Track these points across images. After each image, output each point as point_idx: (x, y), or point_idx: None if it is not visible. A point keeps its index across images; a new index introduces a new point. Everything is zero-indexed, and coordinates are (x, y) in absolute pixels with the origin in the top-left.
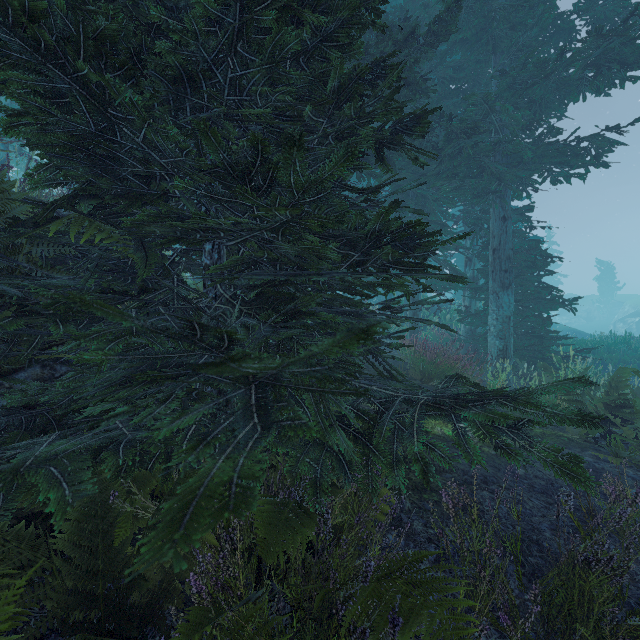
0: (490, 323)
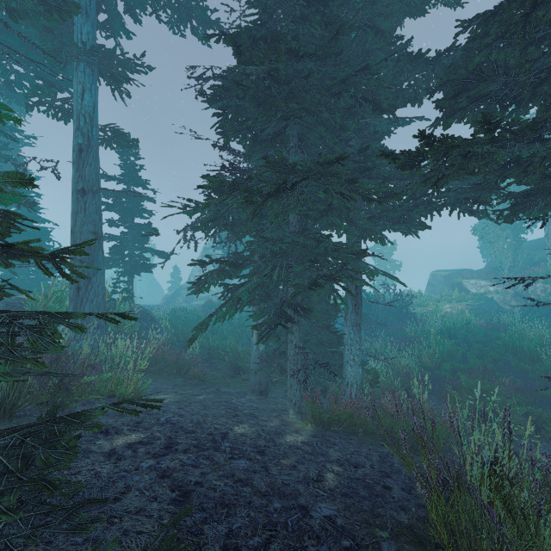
0: (354, 353)
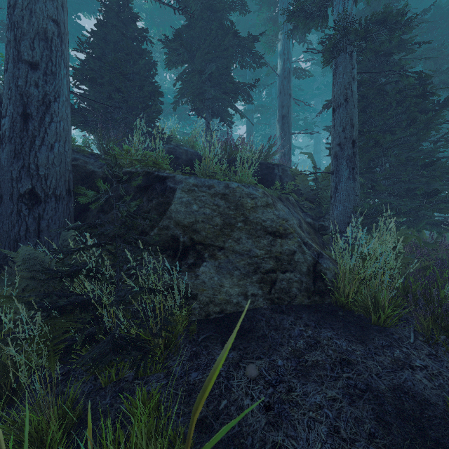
0: None
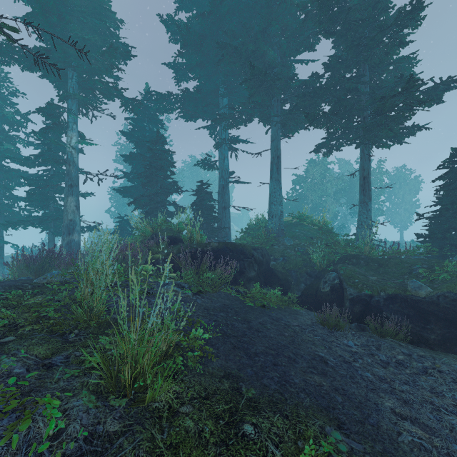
0: None
